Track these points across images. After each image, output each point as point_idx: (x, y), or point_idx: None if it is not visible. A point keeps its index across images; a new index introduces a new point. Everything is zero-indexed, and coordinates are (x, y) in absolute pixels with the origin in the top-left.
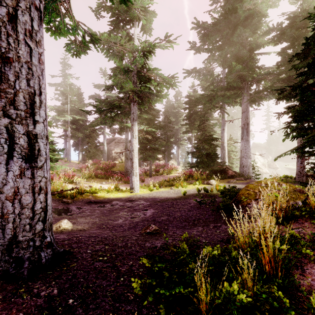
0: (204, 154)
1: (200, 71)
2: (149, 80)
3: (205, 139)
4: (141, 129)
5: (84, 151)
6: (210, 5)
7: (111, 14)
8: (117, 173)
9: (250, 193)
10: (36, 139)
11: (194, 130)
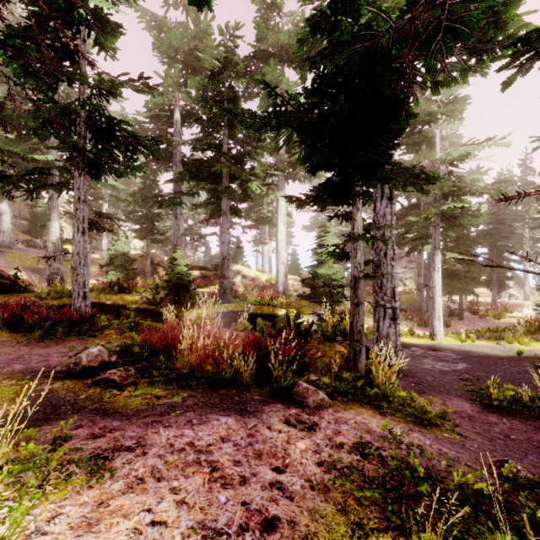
0: None
1: None
2: (459, 191)
3: None
4: (446, 259)
5: None
6: None
7: None
8: (404, 308)
9: None
10: (395, 309)
11: None
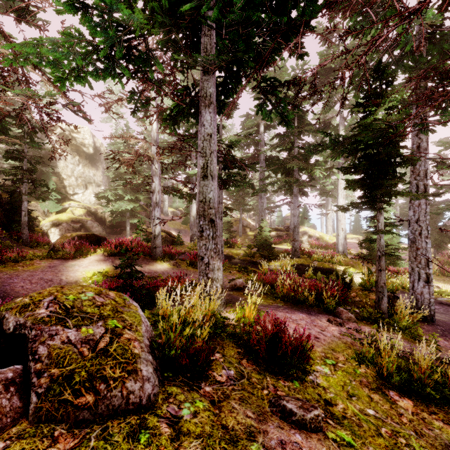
0: None
1: None
2: None
3: None
4: None
5: None
6: None
7: None
8: None
9: None
10: (429, 275)
11: None
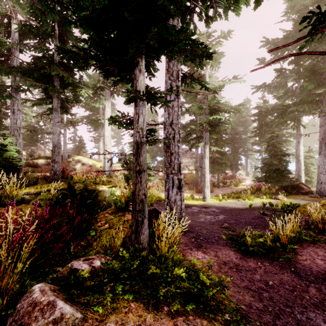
0: (274, 170)
1: (270, 85)
2: (218, 109)
3: (274, 155)
4: (212, 150)
5: (160, 163)
6: (282, 16)
7: (188, 64)
8: (188, 182)
9: (305, 210)
10: (181, 180)
11: (264, 142)
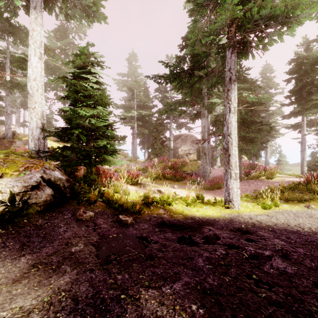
0: None
1: None
2: None
3: None
4: (244, 96)
5: (150, 148)
6: None
7: None
8: (189, 173)
9: None
10: None
11: (311, 108)
